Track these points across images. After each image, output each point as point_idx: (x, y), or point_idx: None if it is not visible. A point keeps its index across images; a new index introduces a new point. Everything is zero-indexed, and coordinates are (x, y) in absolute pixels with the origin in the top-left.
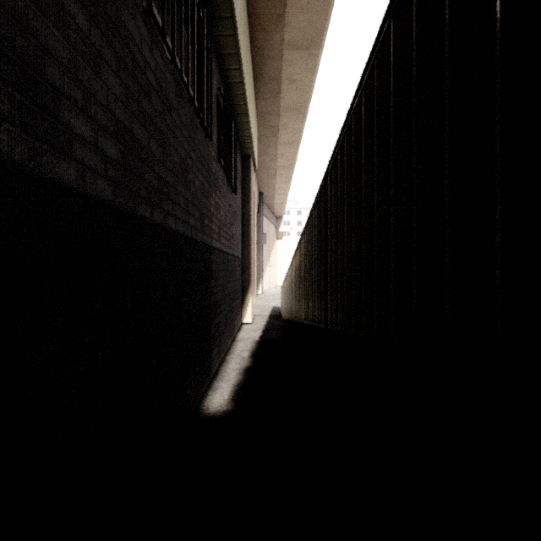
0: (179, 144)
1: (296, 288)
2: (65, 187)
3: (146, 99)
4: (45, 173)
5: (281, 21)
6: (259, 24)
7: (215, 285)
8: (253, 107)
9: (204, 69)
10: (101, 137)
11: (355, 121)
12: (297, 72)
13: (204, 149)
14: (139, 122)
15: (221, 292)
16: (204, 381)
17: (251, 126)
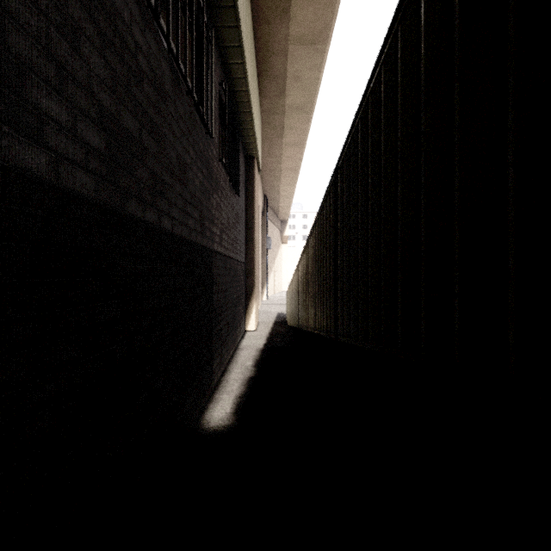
0: (176, 138)
1: (302, 294)
2: (33, 177)
3: (137, 85)
4: (5, 160)
5: (286, 15)
6: (264, 18)
7: (216, 291)
8: (257, 106)
9: (203, 60)
10: (80, 123)
11: (372, 103)
12: (302, 69)
13: (205, 146)
14: (128, 111)
15: (223, 299)
16: (204, 393)
17: (255, 125)
